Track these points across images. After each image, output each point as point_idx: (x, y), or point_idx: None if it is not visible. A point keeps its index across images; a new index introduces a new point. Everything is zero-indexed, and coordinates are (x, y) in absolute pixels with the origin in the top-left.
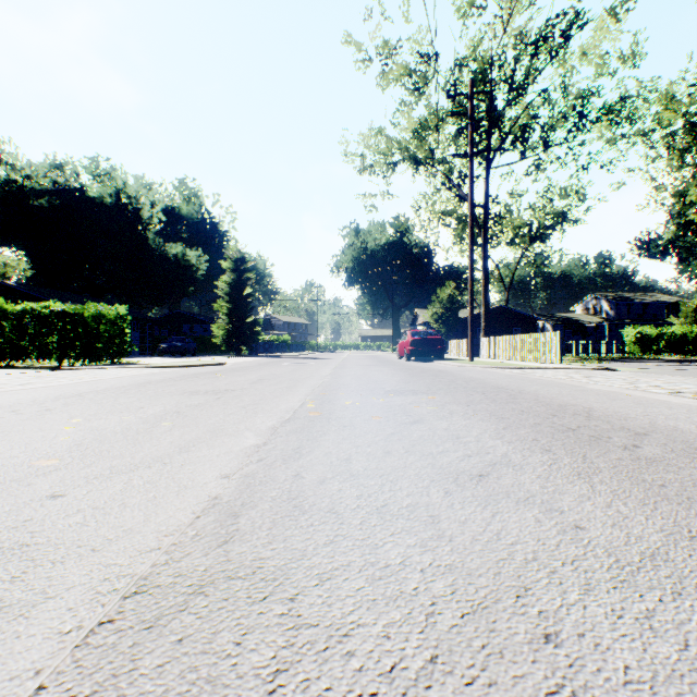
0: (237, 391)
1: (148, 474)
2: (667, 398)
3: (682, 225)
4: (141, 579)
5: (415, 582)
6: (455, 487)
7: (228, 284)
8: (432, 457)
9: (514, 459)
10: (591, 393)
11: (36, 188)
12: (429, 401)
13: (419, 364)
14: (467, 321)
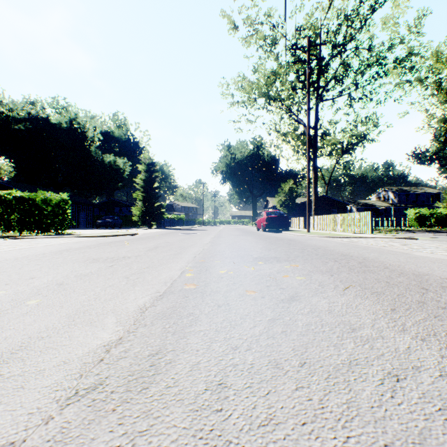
0: (132, 258)
1: None
2: None
3: (442, 143)
4: None
5: None
6: None
7: (142, 180)
8: (346, 382)
9: None
10: (426, 261)
11: (16, 117)
12: (294, 269)
13: (272, 234)
14: (301, 205)
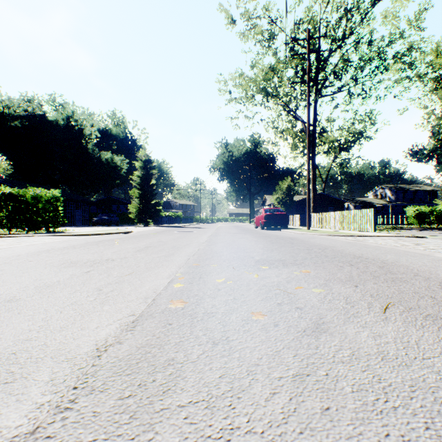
0: (116, 261)
1: None
2: None
3: (440, 140)
4: None
5: None
6: None
7: (139, 177)
8: None
9: None
10: None
11: (12, 114)
12: (306, 277)
13: (271, 232)
14: (299, 203)
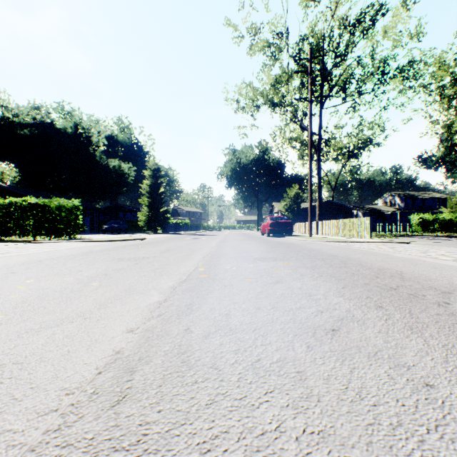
0: (151, 258)
1: (69, 328)
2: (452, 263)
3: (448, 147)
4: (28, 451)
5: (292, 455)
6: (315, 341)
7: (148, 186)
8: (293, 313)
9: (356, 314)
10: (398, 260)
11: (22, 122)
12: (285, 266)
13: (276, 239)
14: (307, 210)
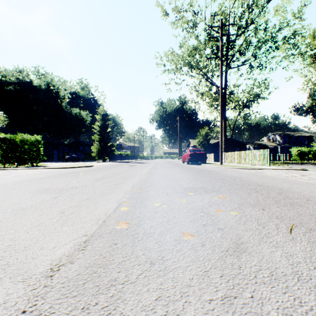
0: (78, 188)
1: None
2: None
3: (315, 100)
4: None
5: None
6: None
7: (99, 126)
8: None
9: None
10: None
11: (7, 81)
12: (223, 201)
13: (194, 166)
14: (214, 145)
